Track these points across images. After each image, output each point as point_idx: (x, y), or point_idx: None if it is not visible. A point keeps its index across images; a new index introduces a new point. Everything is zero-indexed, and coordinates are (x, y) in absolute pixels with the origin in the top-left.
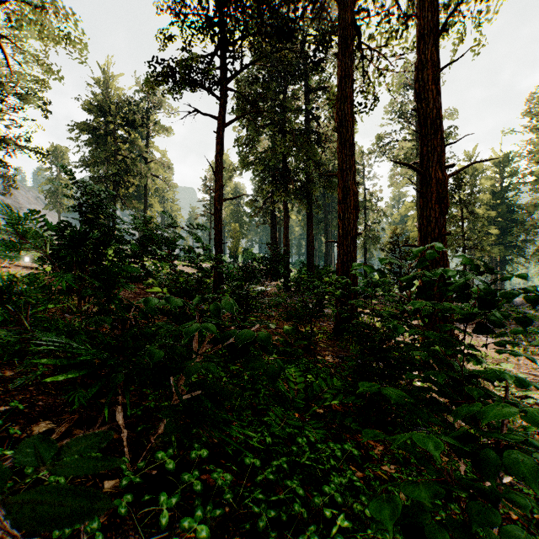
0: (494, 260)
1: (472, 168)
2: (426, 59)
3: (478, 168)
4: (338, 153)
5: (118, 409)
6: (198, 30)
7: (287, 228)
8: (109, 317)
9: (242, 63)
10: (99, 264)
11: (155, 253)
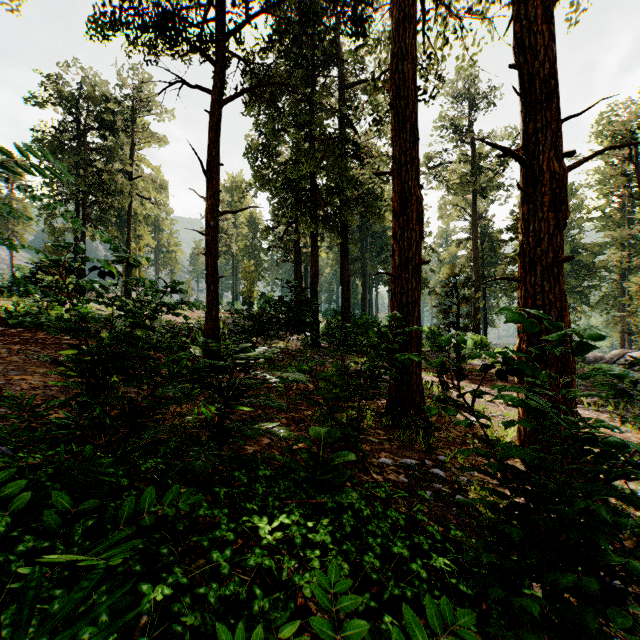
0: None
1: None
2: None
3: None
4: (392, 140)
5: None
6: None
7: (315, 265)
8: None
9: (247, 6)
10: None
11: None
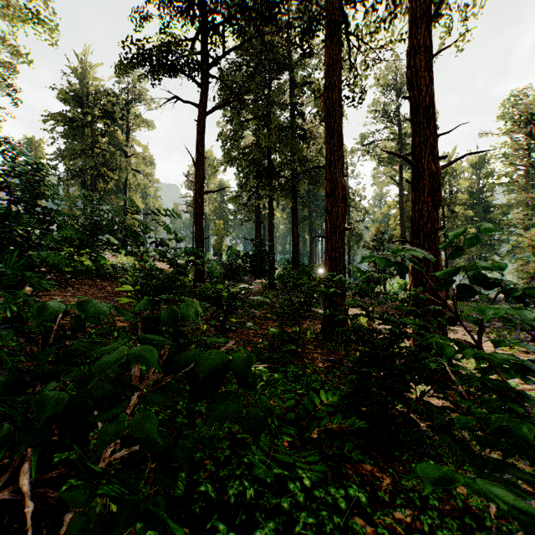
0: (472, 258)
1: (450, 169)
2: (418, 44)
3: (457, 168)
4: (325, 144)
5: (24, 468)
6: (177, 10)
7: (272, 225)
8: (10, 329)
9: (224, 47)
10: (24, 255)
11: (108, 243)
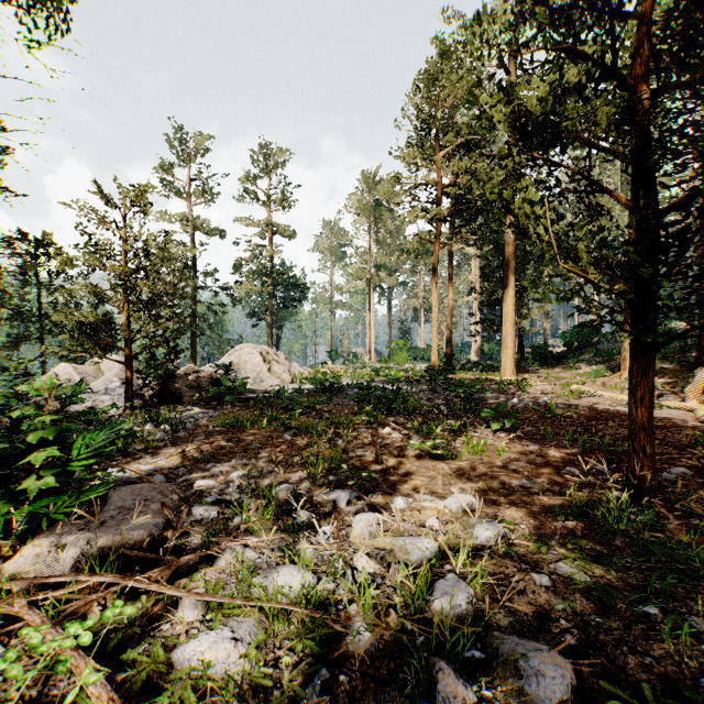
0: None
1: None
2: None
3: None
4: None
5: None
6: None
7: None
8: None
9: None
10: None
11: None
